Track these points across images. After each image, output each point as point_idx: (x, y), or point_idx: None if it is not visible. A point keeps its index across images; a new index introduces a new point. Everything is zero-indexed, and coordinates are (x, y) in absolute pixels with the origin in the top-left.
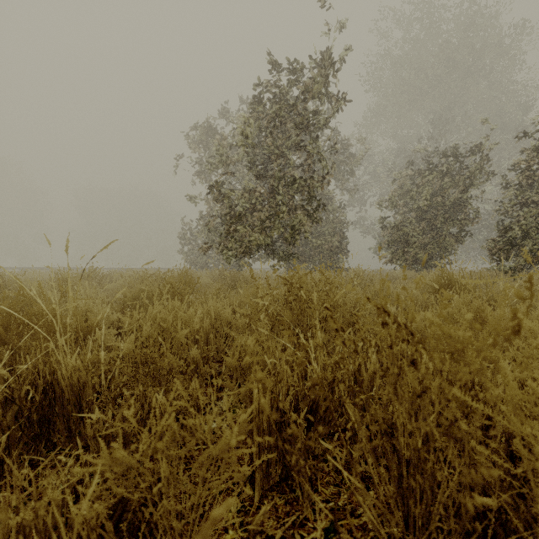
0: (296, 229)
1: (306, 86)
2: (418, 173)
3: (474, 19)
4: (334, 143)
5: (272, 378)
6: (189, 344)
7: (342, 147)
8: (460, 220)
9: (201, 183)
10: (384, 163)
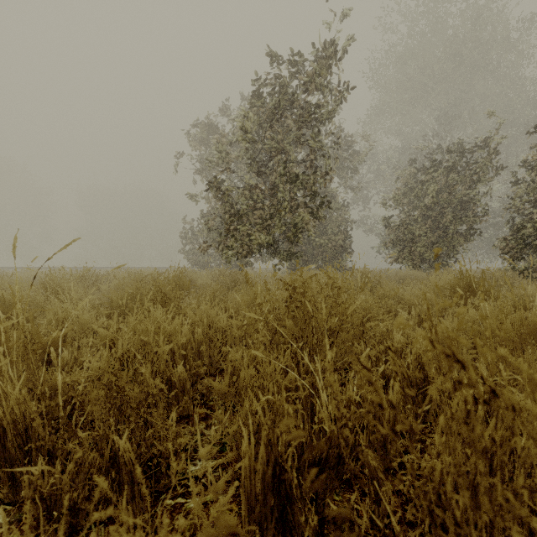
0: (299, 228)
1: (309, 77)
2: (424, 170)
3: (481, 13)
4: (339, 138)
5: (268, 422)
6: (175, 359)
7: (346, 144)
8: (469, 218)
9: (202, 181)
10: (388, 161)
